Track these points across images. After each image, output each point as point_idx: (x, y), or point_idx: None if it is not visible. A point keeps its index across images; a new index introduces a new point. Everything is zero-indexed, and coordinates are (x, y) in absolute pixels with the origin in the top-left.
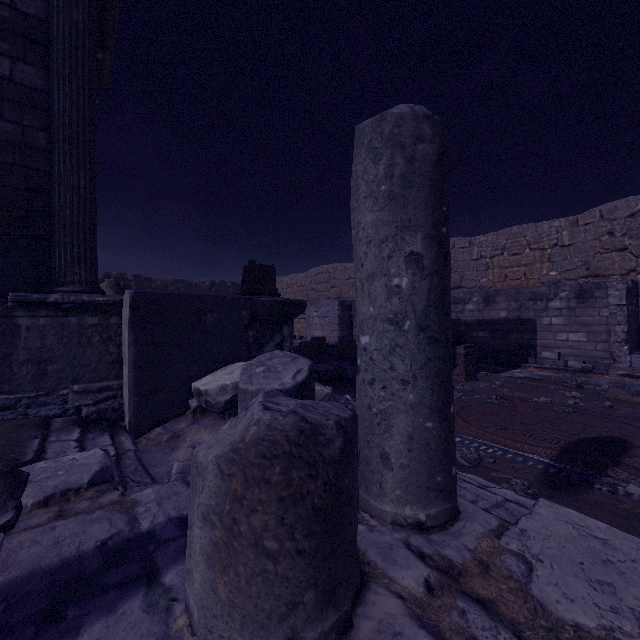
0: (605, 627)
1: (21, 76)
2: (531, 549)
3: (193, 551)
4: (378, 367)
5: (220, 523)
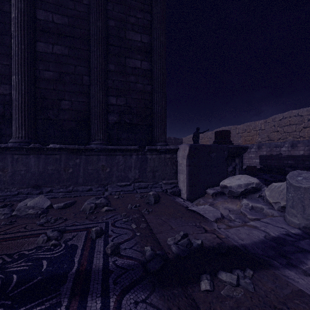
0: None
1: (143, 66)
2: None
3: None
4: None
5: None
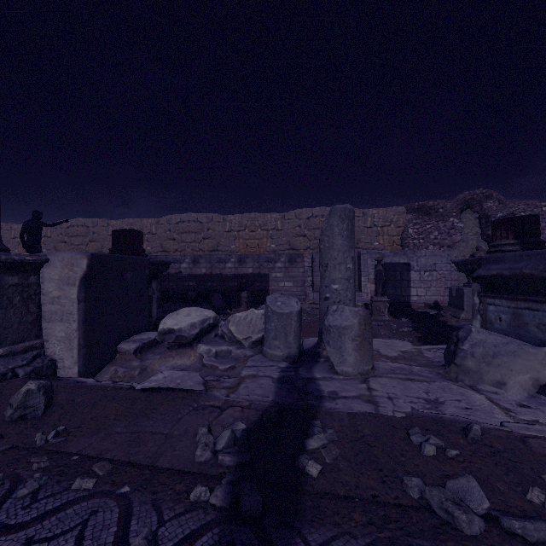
0: (398, 354)
1: None
2: (374, 348)
3: (346, 352)
4: (342, 296)
5: (360, 338)
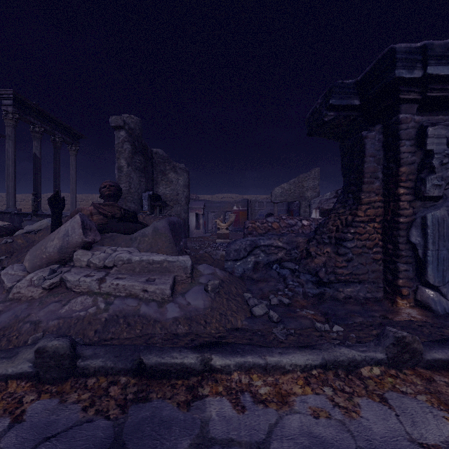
0: None
1: None
2: None
3: None
4: None
5: None
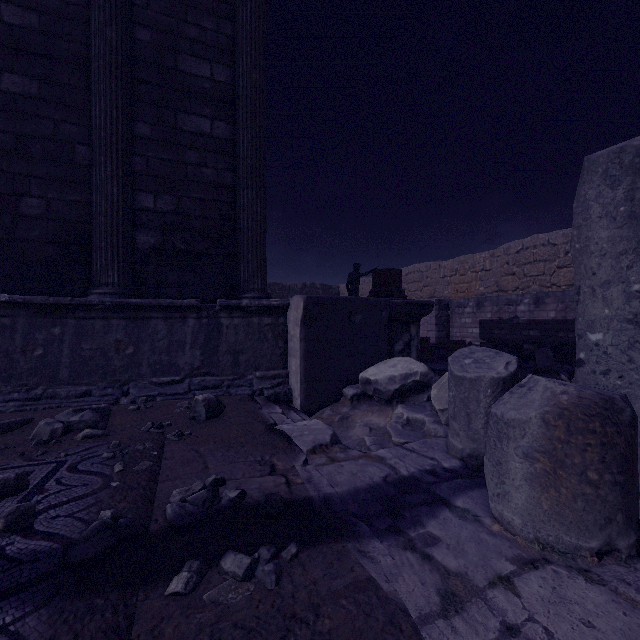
0: None
1: (217, 131)
2: None
3: (509, 479)
4: (614, 360)
5: (545, 458)
